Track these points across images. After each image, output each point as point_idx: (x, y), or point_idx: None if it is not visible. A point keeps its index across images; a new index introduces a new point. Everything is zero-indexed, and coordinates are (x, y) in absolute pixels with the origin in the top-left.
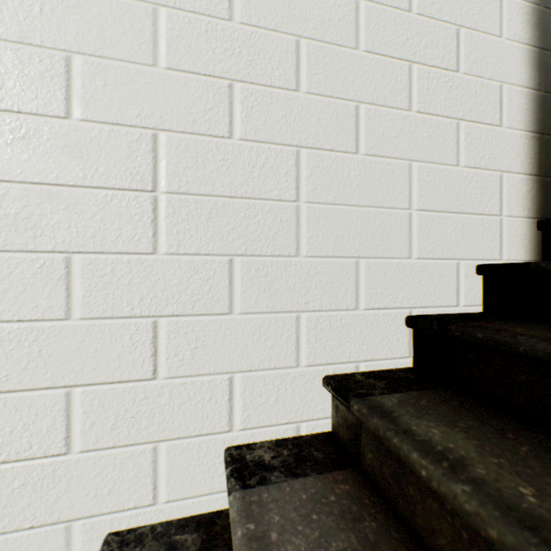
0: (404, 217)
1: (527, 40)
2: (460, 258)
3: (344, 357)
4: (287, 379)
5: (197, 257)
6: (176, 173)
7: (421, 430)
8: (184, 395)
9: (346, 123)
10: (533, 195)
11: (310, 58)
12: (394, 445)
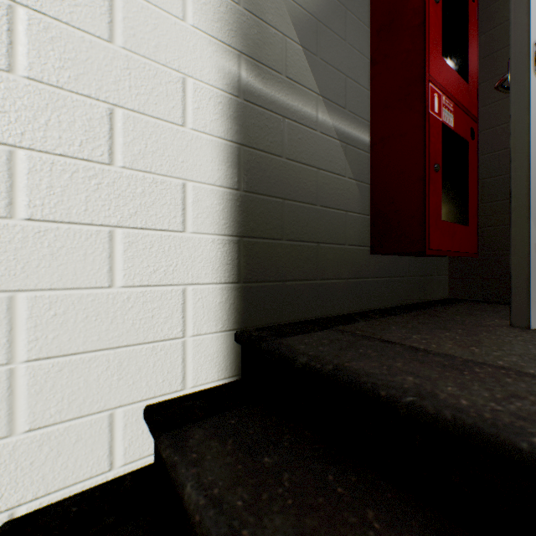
0: None
1: (223, 132)
2: (116, 406)
3: None
4: None
5: None
6: None
7: None
8: None
9: None
10: (231, 304)
11: None
12: None
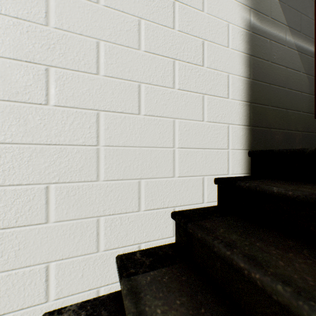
0: (170, 152)
1: (243, 49)
2: (204, 175)
3: (131, 242)
4: (90, 261)
5: (20, 187)
6: (2, 129)
7: (150, 311)
8: (9, 283)
9: (132, 95)
10: (246, 136)
11: (107, 53)
12: None
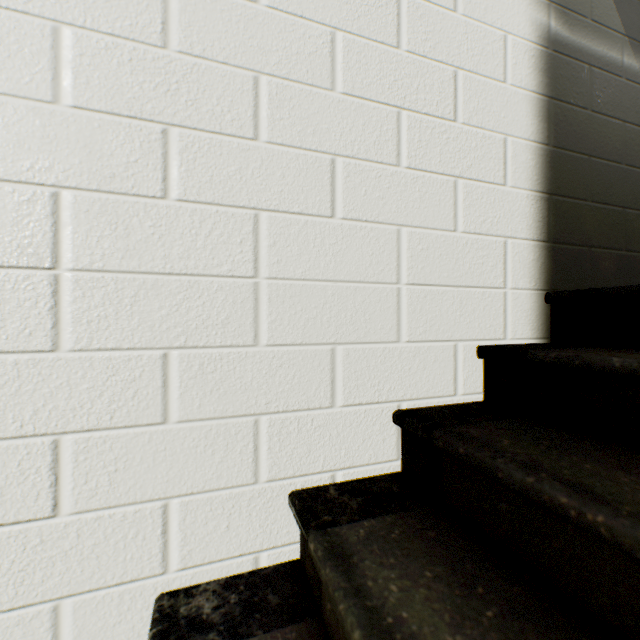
0: (391, 293)
1: (534, 86)
2: (458, 339)
3: (317, 466)
4: (243, 499)
5: (117, 353)
6: (86, 244)
7: (377, 588)
8: (99, 534)
9: (319, 180)
10: (541, 263)
11: (272, 99)
12: (340, 613)
